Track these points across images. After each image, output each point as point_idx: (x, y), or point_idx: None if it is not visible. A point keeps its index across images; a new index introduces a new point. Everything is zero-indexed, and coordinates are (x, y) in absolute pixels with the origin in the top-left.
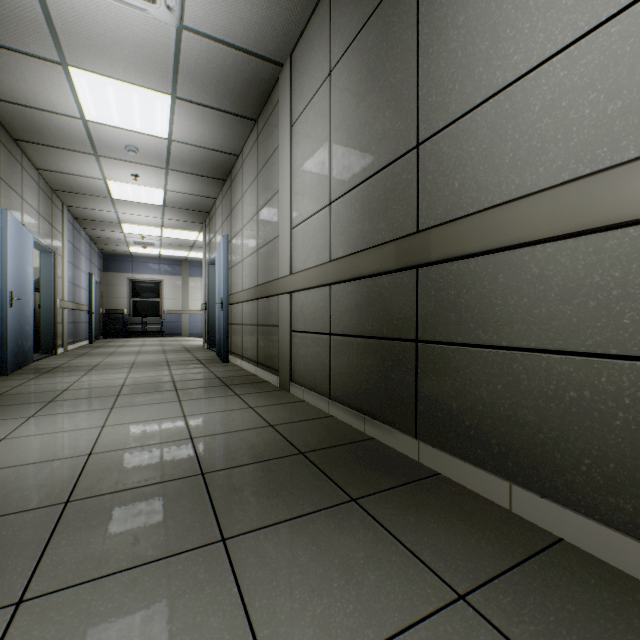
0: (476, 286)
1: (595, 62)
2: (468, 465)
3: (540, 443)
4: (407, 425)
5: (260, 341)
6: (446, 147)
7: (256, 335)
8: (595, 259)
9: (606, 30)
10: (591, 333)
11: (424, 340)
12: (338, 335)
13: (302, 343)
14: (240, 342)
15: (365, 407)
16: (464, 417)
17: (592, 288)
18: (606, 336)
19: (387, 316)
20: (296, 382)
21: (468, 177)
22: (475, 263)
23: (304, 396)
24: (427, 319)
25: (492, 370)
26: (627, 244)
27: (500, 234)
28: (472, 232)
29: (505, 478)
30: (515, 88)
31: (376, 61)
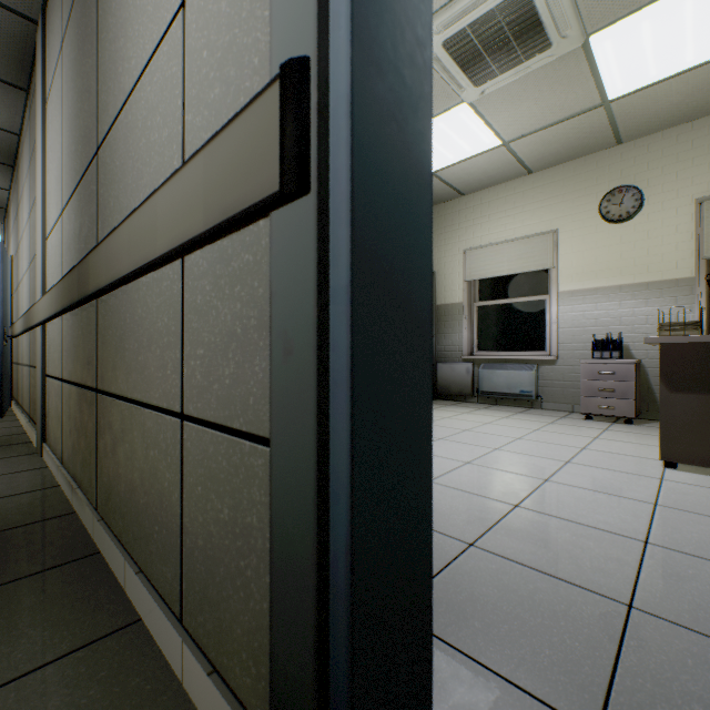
0: (120, 326)
1: (160, 82)
2: (111, 540)
3: (142, 510)
4: (94, 494)
5: (31, 388)
6: (109, 157)
7: (29, 379)
8: (160, 302)
9: (163, 48)
10: (159, 384)
11: (100, 389)
12: (66, 381)
13: (50, 391)
14: (22, 389)
15: (77, 473)
16: (115, 482)
17: (159, 334)
18: (163, 388)
19: (86, 359)
20: (48, 442)
21: (117, 196)
22: (119, 299)
23: (48, 461)
24: (101, 364)
25: (125, 426)
26: (170, 287)
27: (113, 266)
28: (104, 261)
29: (130, 552)
30: (133, 98)
31: (81, 38)
